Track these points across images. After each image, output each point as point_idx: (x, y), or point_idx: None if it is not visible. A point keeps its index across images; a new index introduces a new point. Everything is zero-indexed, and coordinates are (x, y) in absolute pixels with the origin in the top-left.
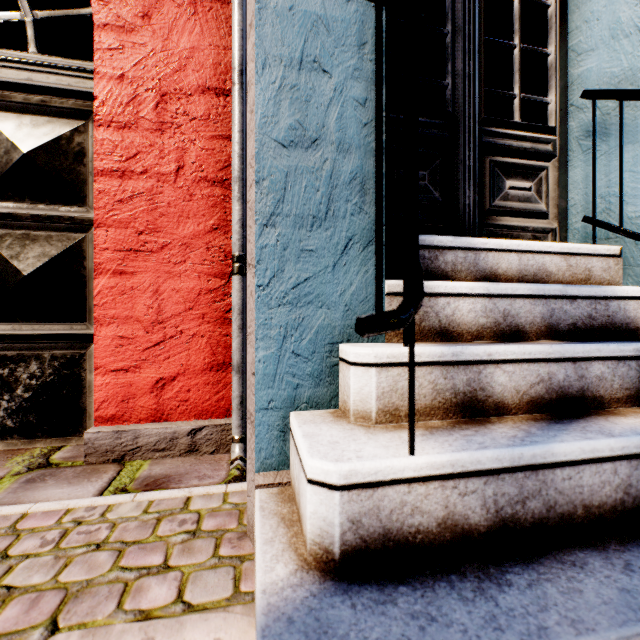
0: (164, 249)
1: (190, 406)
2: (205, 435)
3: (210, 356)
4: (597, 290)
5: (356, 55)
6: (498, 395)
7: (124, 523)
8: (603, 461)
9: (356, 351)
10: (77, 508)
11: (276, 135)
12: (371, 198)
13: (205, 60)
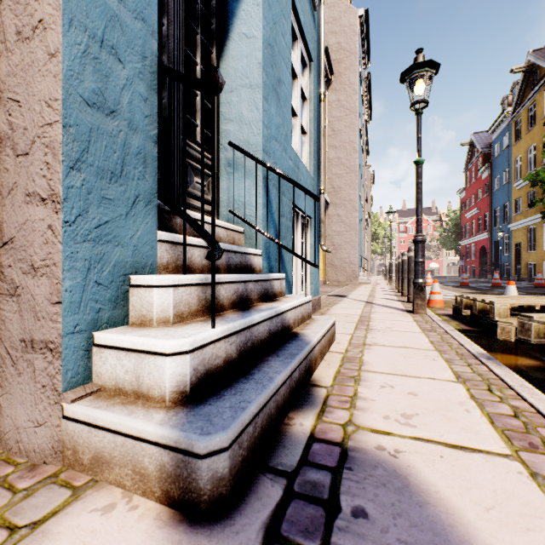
0: None
1: None
2: None
3: None
4: (243, 249)
5: (141, 62)
6: (222, 301)
7: None
8: (265, 321)
9: (159, 277)
10: None
11: (82, 92)
12: (150, 171)
13: None
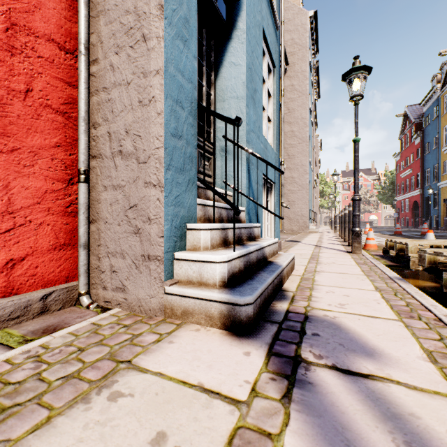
0: (14, 152)
1: (38, 279)
2: (54, 297)
3: (54, 239)
4: None
5: (191, 106)
6: (229, 239)
7: (75, 342)
8: (255, 251)
9: (204, 224)
10: (11, 357)
11: (170, 130)
12: (194, 165)
13: (50, 17)
